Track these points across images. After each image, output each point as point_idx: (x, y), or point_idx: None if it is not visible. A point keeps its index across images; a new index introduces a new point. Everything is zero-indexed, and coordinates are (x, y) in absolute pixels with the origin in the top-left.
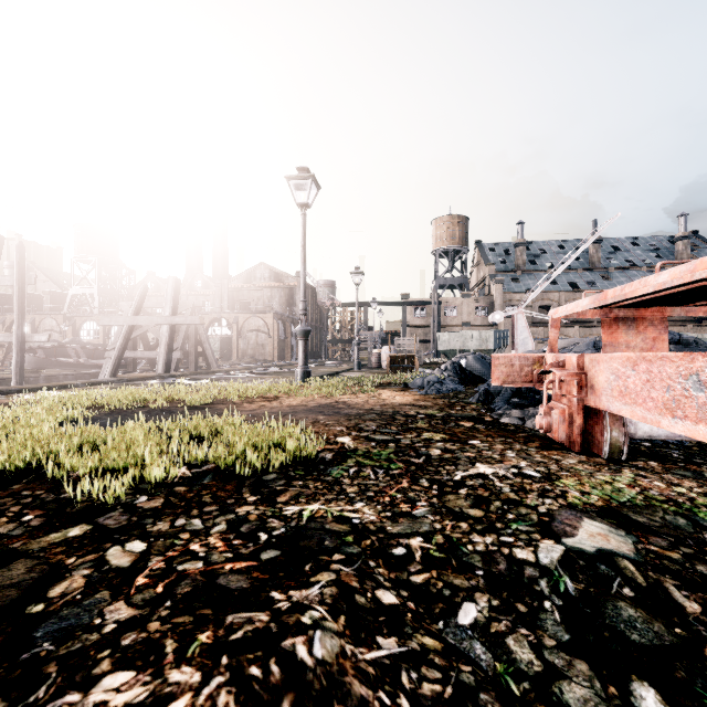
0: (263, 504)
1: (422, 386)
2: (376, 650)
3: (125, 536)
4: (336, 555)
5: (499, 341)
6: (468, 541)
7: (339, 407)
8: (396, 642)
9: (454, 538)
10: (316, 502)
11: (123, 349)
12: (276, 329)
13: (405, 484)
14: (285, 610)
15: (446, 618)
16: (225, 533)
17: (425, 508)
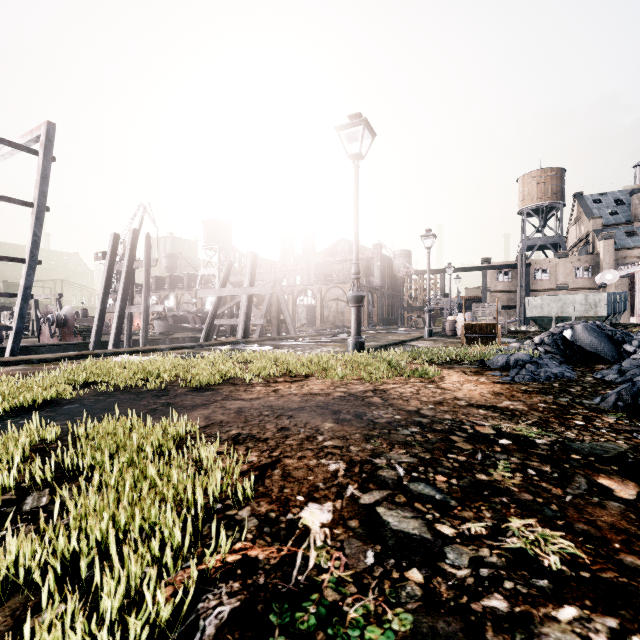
0: None
1: (506, 366)
2: None
3: None
4: None
5: (614, 306)
6: None
7: (371, 401)
8: None
9: None
10: None
11: (213, 317)
12: None
13: None
14: None
15: None
16: None
17: None
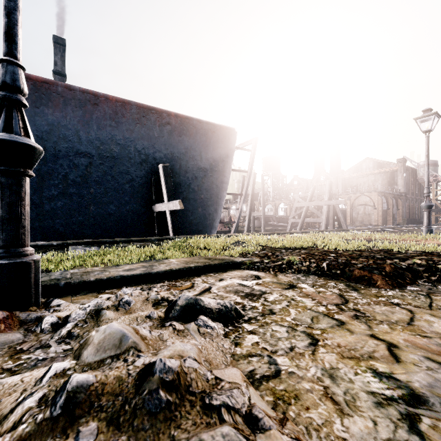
0: None
1: None
2: None
3: (416, 256)
4: None
5: None
6: None
7: None
8: None
9: None
10: None
11: (304, 218)
12: (380, 203)
13: None
14: None
15: None
16: None
17: None
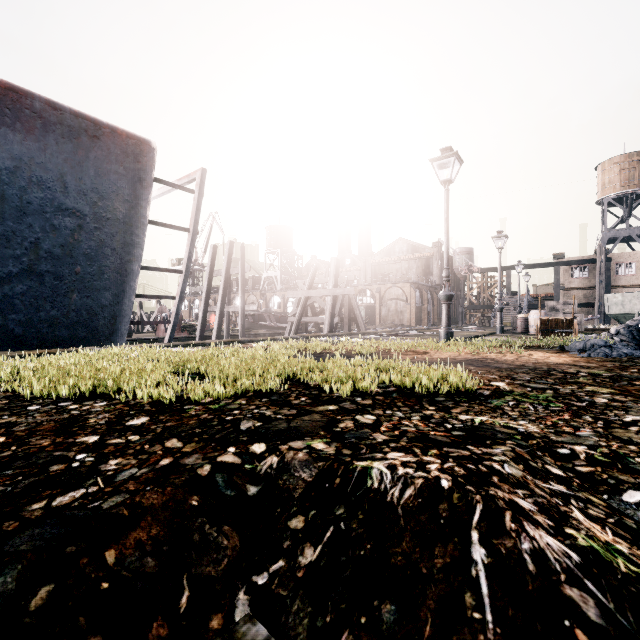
0: (441, 411)
1: (583, 349)
2: (549, 485)
3: (360, 412)
4: (508, 441)
5: None
6: (636, 456)
7: (487, 361)
8: (564, 488)
9: (620, 452)
10: (483, 416)
11: (301, 315)
12: (413, 297)
13: (567, 417)
14: (479, 453)
15: (610, 494)
16: (421, 420)
17: (589, 433)
